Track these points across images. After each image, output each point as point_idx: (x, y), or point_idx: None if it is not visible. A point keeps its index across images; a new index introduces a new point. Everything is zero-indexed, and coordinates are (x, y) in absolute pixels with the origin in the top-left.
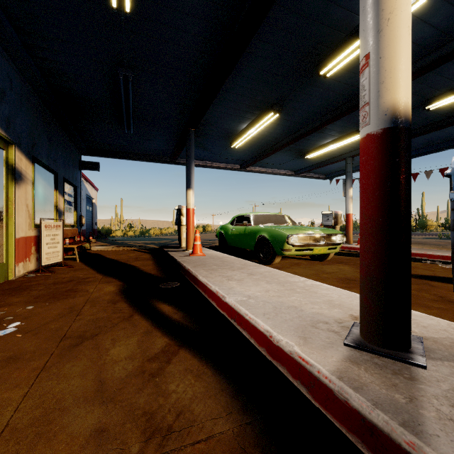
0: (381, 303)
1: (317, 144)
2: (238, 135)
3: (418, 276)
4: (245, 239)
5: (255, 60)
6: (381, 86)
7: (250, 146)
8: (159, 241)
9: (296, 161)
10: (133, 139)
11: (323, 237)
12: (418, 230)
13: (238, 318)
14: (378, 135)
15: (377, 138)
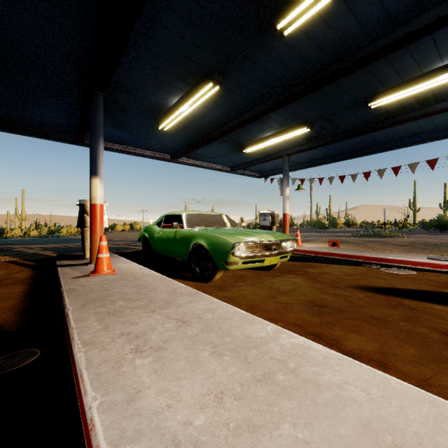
0: None
1: (257, 137)
2: (167, 113)
3: (381, 290)
4: (175, 246)
5: None
6: None
7: (182, 131)
8: (67, 244)
9: (233, 155)
10: (5, 98)
11: (276, 244)
12: (330, 228)
13: None
14: None
15: None
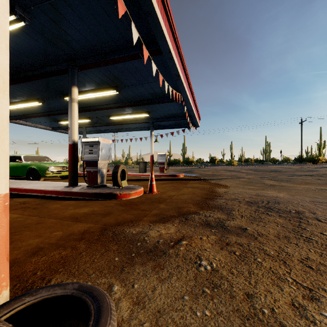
0: (72, 177)
1: (66, 118)
2: (9, 103)
3: None
4: (18, 170)
5: (30, 83)
6: (72, 135)
7: (17, 109)
8: None
9: (53, 123)
10: None
11: (67, 167)
12: (124, 165)
13: (32, 191)
14: (71, 145)
15: (71, 145)
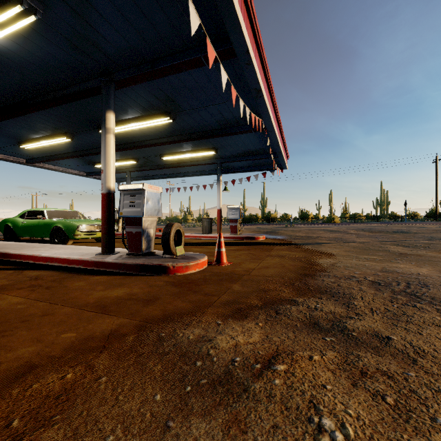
0: (106, 241)
1: None
2: (30, 140)
3: None
4: (39, 230)
5: (53, 111)
6: (106, 181)
7: (41, 149)
8: None
9: (87, 166)
10: None
11: None
12: (183, 223)
13: (52, 259)
14: (105, 194)
15: (105, 195)
